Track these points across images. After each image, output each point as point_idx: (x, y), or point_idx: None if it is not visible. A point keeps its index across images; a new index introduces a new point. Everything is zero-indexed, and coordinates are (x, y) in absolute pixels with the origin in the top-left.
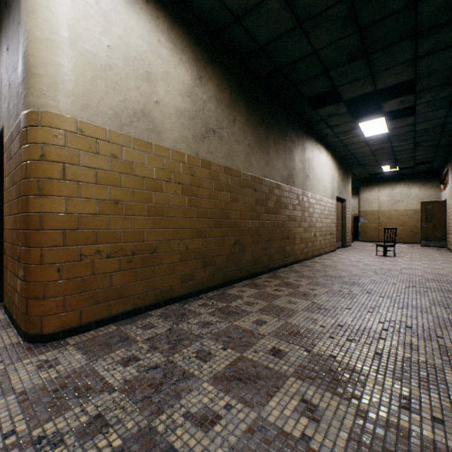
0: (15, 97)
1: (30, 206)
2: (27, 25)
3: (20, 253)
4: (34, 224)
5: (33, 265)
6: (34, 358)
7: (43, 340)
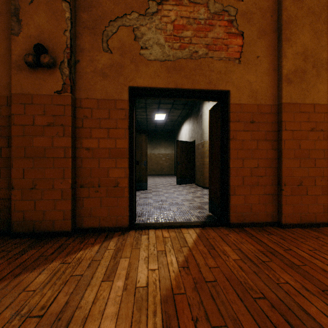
0: (200, 136)
1: (204, 160)
2: (203, 123)
3: (201, 170)
4: (205, 164)
5: (204, 172)
6: (206, 190)
7: (206, 188)
